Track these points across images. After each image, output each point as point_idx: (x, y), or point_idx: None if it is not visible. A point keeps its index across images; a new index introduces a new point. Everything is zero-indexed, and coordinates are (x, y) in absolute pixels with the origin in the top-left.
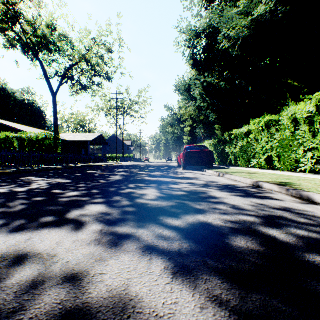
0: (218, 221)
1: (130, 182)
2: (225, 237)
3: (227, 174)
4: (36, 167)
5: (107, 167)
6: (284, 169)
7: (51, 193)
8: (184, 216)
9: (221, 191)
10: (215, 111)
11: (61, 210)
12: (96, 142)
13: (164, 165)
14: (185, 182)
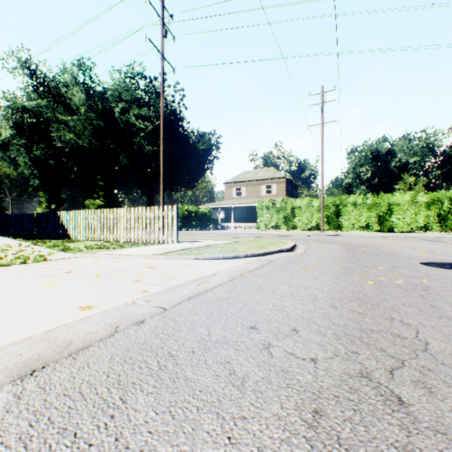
0: None
1: None
2: None
3: None
4: None
5: None
6: None
7: None
8: None
9: None
10: (41, 179)
11: None
12: None
13: None
14: None
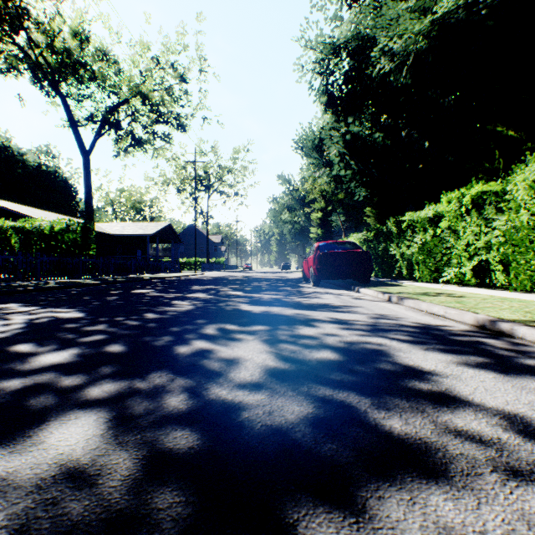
0: None
1: (208, 317)
2: None
3: (409, 298)
4: (46, 281)
5: (176, 282)
6: (517, 287)
7: (3, 355)
8: (376, 495)
9: (424, 347)
10: (366, 184)
11: None
12: (161, 238)
13: (278, 277)
14: (327, 319)
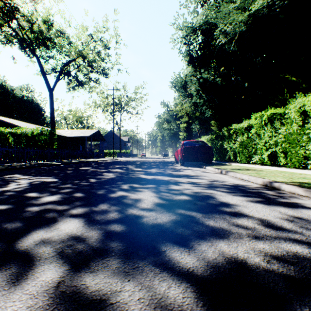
0: (255, 257)
1: (123, 181)
2: (289, 308)
3: (231, 171)
4: (30, 163)
5: (103, 163)
6: (291, 165)
7: (24, 197)
8: (198, 243)
9: (233, 194)
10: (211, 107)
11: (18, 230)
12: (93, 138)
13: (161, 160)
14: (186, 182)
